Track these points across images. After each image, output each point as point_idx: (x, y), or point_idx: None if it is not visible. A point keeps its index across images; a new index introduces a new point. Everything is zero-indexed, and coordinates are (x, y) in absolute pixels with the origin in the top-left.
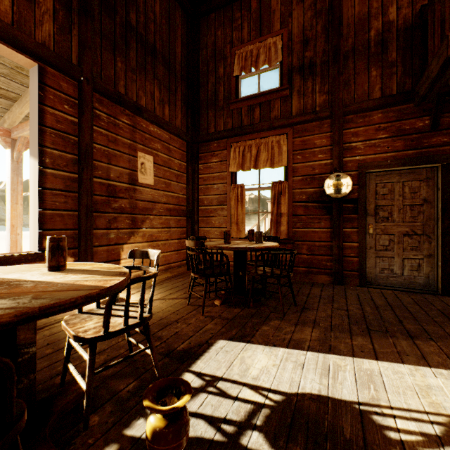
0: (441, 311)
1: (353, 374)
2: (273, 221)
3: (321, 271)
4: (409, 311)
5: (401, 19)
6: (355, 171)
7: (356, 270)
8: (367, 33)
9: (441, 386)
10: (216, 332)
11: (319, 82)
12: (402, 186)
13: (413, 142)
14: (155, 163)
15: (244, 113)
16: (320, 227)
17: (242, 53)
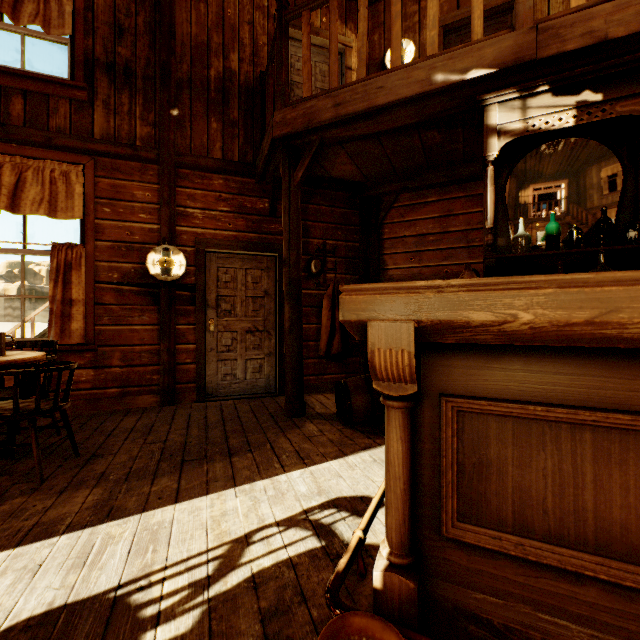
0: (272, 414)
1: (130, 541)
2: (54, 312)
3: (145, 390)
4: (242, 422)
5: (244, 75)
6: (192, 247)
7: (194, 381)
8: (207, 69)
9: (237, 506)
10: None
11: (141, 104)
12: (245, 274)
13: (254, 224)
14: None
15: None
16: (144, 323)
17: None
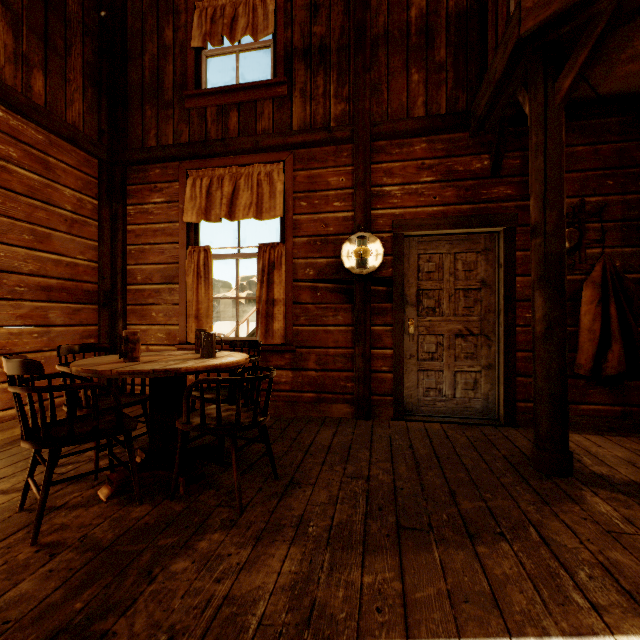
0: (509, 459)
1: None
2: (260, 313)
3: (339, 398)
4: (465, 465)
5: None
6: (389, 232)
7: (391, 393)
8: (406, 11)
9: None
10: (25, 615)
11: (335, 80)
12: (454, 260)
13: (468, 192)
14: None
15: (211, 118)
16: (337, 324)
17: (207, 9)
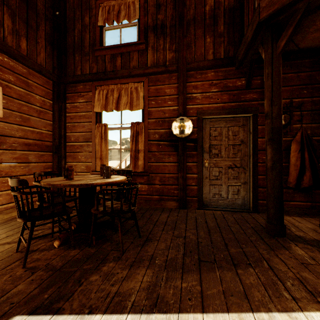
0: (254, 228)
1: None
2: (132, 156)
3: (170, 198)
4: (232, 231)
5: (227, 1)
6: (195, 116)
7: (196, 196)
8: (204, 7)
9: None
10: (21, 300)
11: (169, 41)
12: (227, 130)
13: (234, 96)
14: (4, 94)
15: (107, 60)
16: (170, 161)
17: (106, 7)
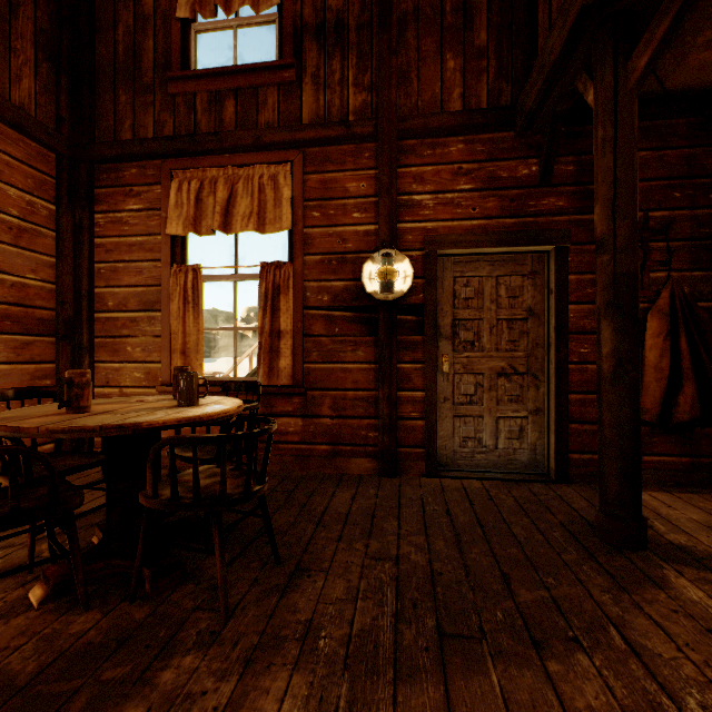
0: (568, 527)
1: None
2: (263, 347)
3: (359, 451)
4: (516, 537)
5: None
6: (419, 250)
7: (422, 444)
8: None
9: None
10: None
11: (355, 65)
12: (496, 285)
13: (513, 203)
14: None
15: (201, 107)
16: (357, 360)
17: None
